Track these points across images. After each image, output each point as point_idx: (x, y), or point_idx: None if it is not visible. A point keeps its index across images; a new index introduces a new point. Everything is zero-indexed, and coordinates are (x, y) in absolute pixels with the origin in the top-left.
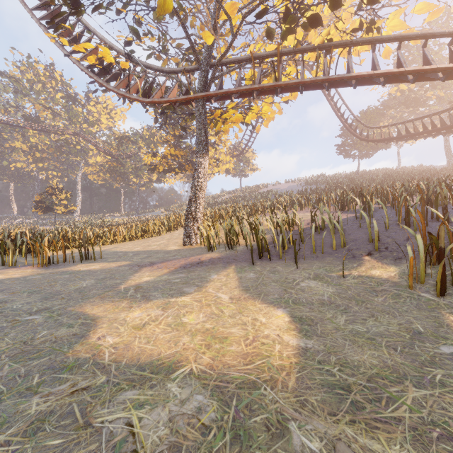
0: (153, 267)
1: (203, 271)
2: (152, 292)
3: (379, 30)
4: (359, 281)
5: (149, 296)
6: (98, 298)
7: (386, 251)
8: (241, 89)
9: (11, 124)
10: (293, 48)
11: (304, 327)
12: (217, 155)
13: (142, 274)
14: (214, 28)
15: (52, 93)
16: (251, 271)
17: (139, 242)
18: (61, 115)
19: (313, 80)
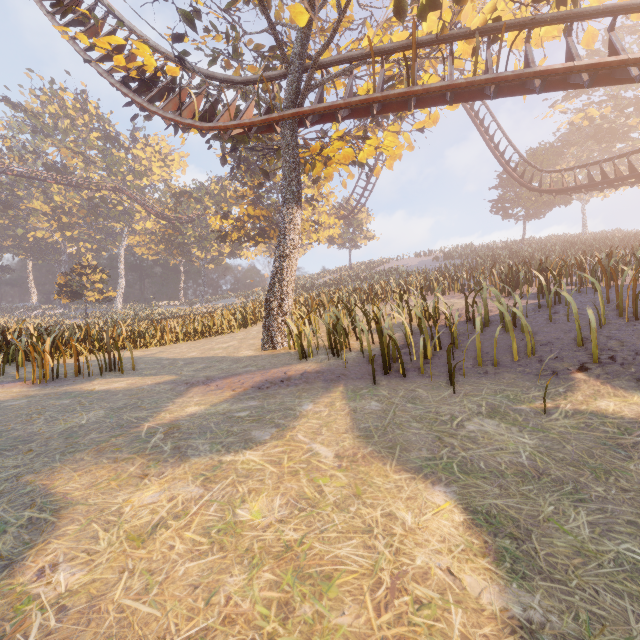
0: (209, 387)
1: (290, 395)
2: (194, 439)
3: (576, 1)
4: (580, 422)
5: (186, 449)
6: (93, 451)
7: (613, 364)
8: (353, 101)
9: (27, 176)
10: (436, 34)
11: (504, 544)
12: (316, 216)
13: (188, 399)
14: (310, 7)
15: (84, 132)
16: (372, 397)
17: (197, 343)
18: (96, 162)
19: (470, 81)
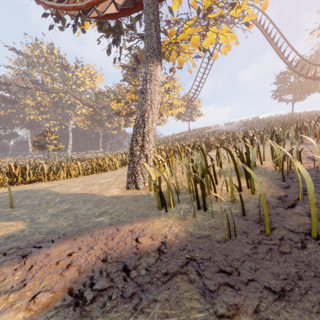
0: (13, 274)
1: None
2: None
3: None
4: None
5: None
6: None
7: None
8: None
9: (22, 86)
10: None
11: None
12: (171, 100)
13: None
14: None
15: (51, 64)
16: None
17: (88, 178)
18: (57, 79)
19: None
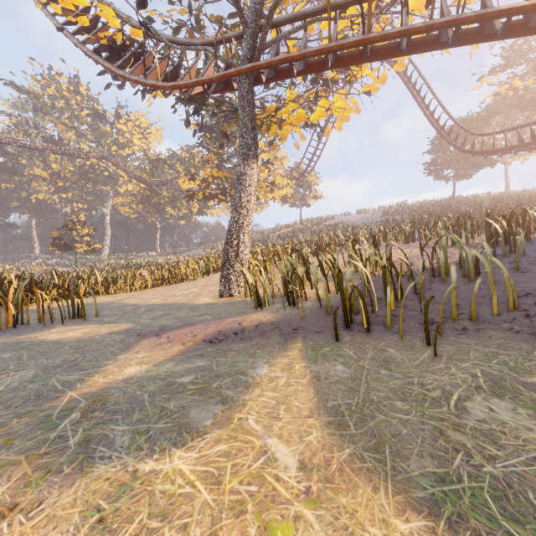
0: (160, 339)
1: (242, 353)
2: (114, 424)
3: None
4: None
5: (96, 445)
6: None
7: None
8: (308, 51)
9: (28, 147)
10: None
11: None
12: (271, 177)
13: (132, 355)
14: None
15: (76, 110)
16: (337, 358)
17: (163, 290)
18: (86, 135)
19: (429, 24)
